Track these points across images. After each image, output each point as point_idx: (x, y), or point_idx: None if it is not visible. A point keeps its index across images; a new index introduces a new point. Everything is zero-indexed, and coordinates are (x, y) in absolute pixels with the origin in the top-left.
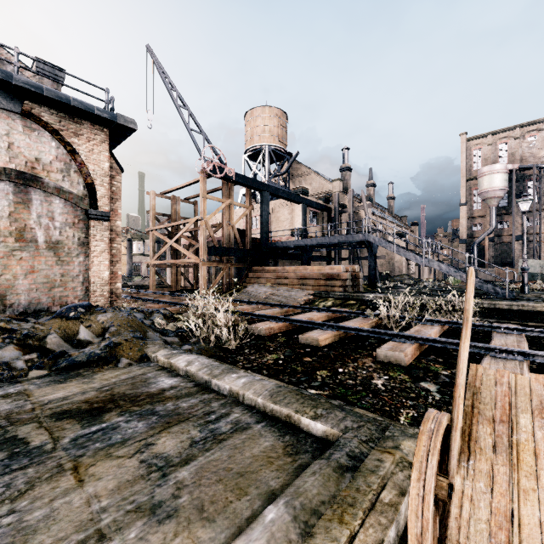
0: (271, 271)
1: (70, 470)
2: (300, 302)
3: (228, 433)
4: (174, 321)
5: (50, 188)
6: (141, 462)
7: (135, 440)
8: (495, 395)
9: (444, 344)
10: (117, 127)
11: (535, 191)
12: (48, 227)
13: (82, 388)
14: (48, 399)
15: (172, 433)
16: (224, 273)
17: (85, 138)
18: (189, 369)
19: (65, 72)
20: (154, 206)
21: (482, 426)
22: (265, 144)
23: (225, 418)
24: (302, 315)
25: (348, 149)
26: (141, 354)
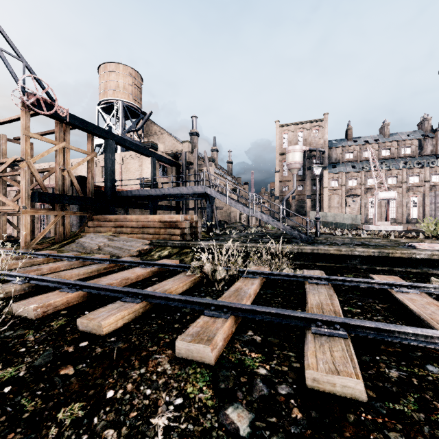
0: (113, 220)
1: None
2: (133, 253)
3: None
4: None
5: None
6: None
7: None
8: None
9: (263, 315)
10: None
11: None
12: None
13: None
14: None
15: None
16: (57, 222)
17: None
18: None
19: None
20: None
21: None
22: (119, 99)
23: None
24: (118, 274)
25: (197, 117)
26: None
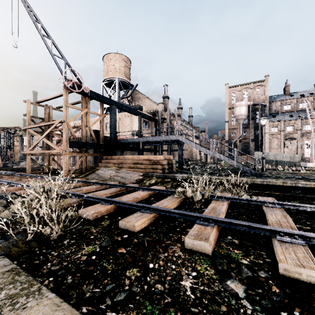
0: (116, 159)
1: None
2: (133, 181)
3: None
4: None
5: None
6: None
7: None
8: None
9: (238, 226)
10: None
11: (260, 116)
12: None
13: None
14: None
15: None
16: (83, 160)
17: None
18: None
19: None
20: (29, 111)
21: None
22: (116, 77)
23: None
24: (130, 195)
25: (167, 85)
26: None
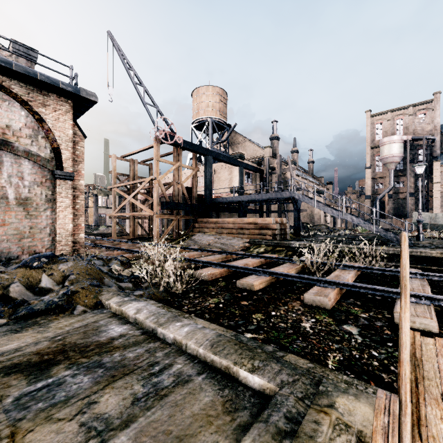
0: (213, 222)
1: (6, 438)
2: (238, 248)
3: (170, 388)
4: (130, 267)
5: (20, 151)
6: (81, 426)
7: (78, 398)
8: (439, 369)
9: (362, 289)
10: (80, 99)
11: (424, 158)
12: (18, 185)
13: (36, 337)
14: (1, 351)
15: (116, 388)
16: (174, 224)
17: (51, 108)
18: (138, 317)
19: (33, 50)
20: (115, 167)
21: (430, 407)
22: (209, 116)
23: (168, 370)
24: (239, 261)
25: (277, 122)
26: (96, 301)
